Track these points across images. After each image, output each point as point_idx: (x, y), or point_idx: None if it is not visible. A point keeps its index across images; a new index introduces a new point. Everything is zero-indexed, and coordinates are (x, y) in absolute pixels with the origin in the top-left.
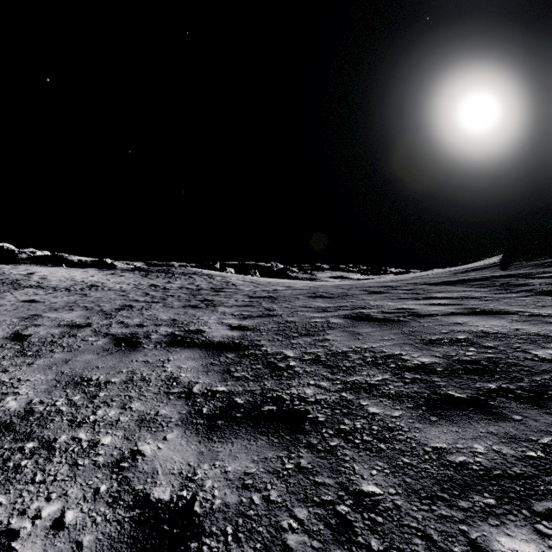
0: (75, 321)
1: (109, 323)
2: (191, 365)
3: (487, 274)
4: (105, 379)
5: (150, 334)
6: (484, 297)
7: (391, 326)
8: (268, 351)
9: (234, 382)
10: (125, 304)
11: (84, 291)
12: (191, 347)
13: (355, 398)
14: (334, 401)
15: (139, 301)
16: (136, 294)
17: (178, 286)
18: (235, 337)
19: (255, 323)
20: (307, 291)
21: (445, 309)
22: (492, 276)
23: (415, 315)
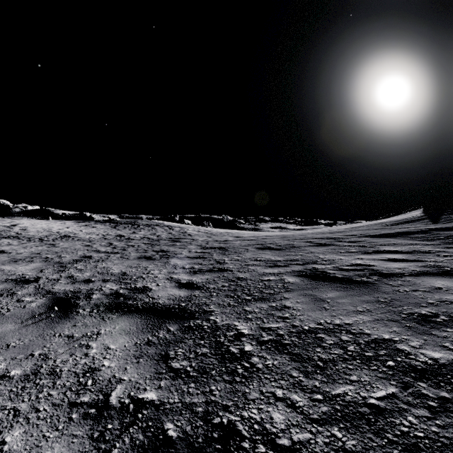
0: (26, 275)
1: (59, 277)
2: (122, 344)
3: (422, 227)
4: (3, 371)
5: (93, 292)
6: (438, 251)
7: (358, 290)
8: (217, 323)
9: (169, 381)
10: (85, 255)
11: (54, 242)
12: (131, 312)
13: (360, 449)
14: (324, 452)
15: (100, 251)
16: (100, 244)
17: (141, 236)
18: (182, 298)
19: (205, 279)
20: (255, 242)
21: (407, 266)
22: (431, 229)
23: (378, 274)
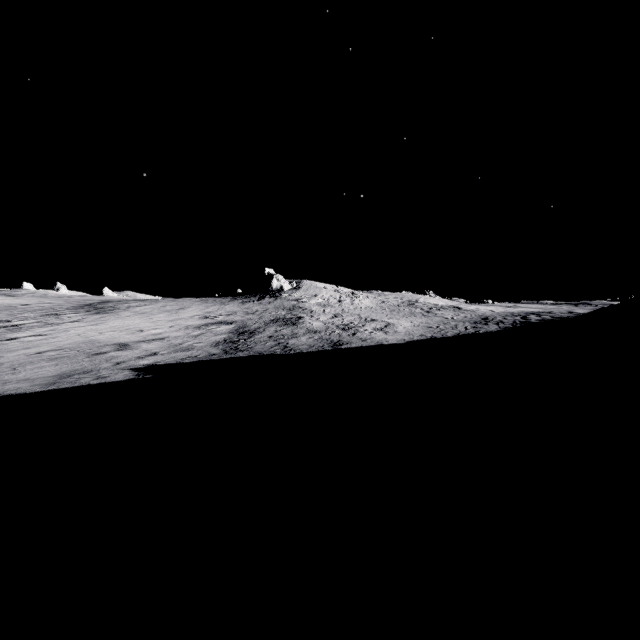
0: None
1: None
2: None
3: None
4: None
5: None
6: None
7: None
8: None
9: None
10: None
11: None
12: None
13: None
14: None
15: None
16: None
17: None
18: None
19: None
20: None
21: None
22: None
23: None
